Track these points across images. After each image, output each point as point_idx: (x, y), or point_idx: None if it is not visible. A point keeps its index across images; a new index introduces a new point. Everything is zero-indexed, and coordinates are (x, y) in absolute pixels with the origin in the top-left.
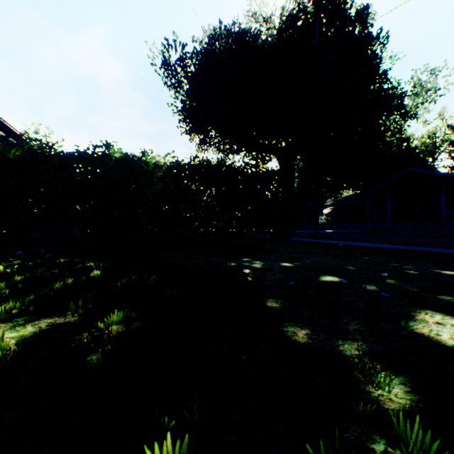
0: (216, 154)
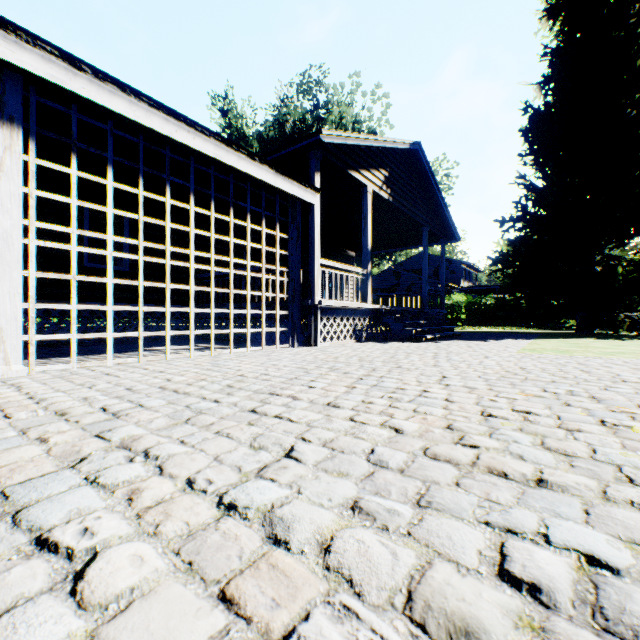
0: None
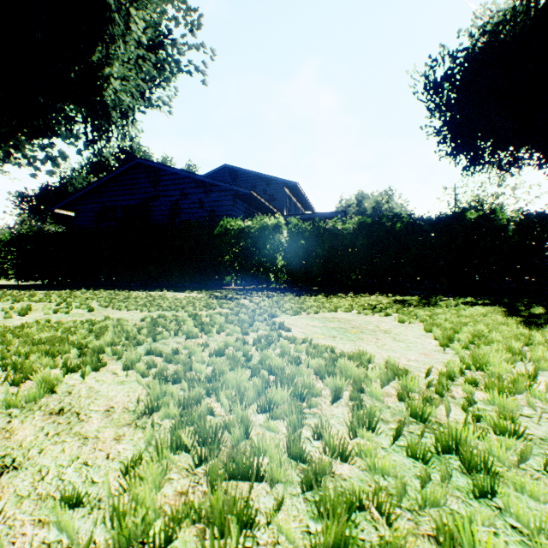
0: (485, 172)
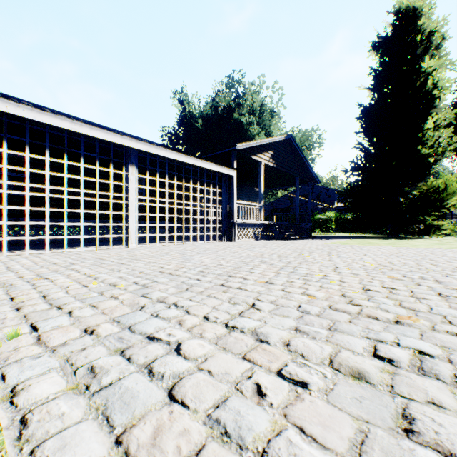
0: None
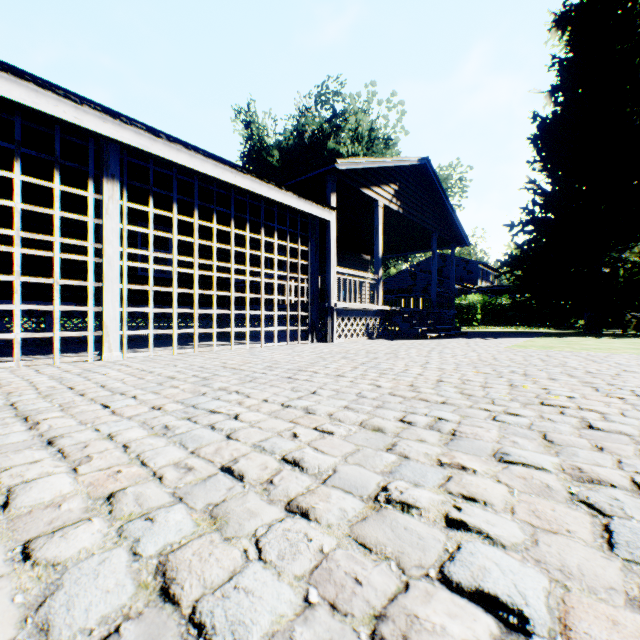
0: None
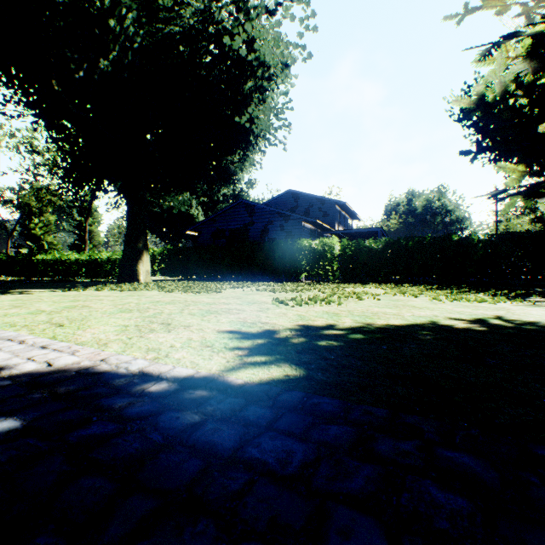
0: None
